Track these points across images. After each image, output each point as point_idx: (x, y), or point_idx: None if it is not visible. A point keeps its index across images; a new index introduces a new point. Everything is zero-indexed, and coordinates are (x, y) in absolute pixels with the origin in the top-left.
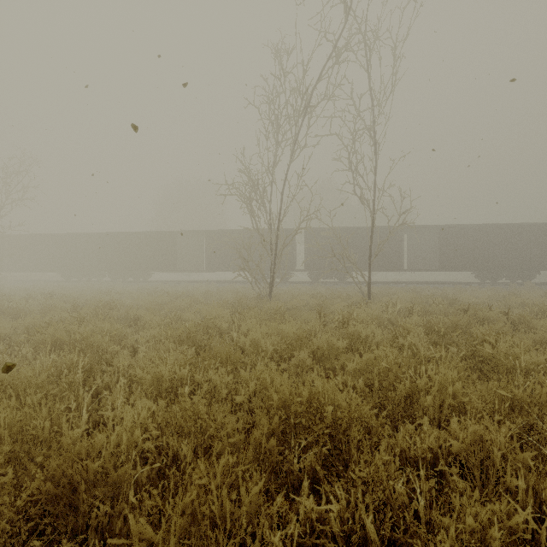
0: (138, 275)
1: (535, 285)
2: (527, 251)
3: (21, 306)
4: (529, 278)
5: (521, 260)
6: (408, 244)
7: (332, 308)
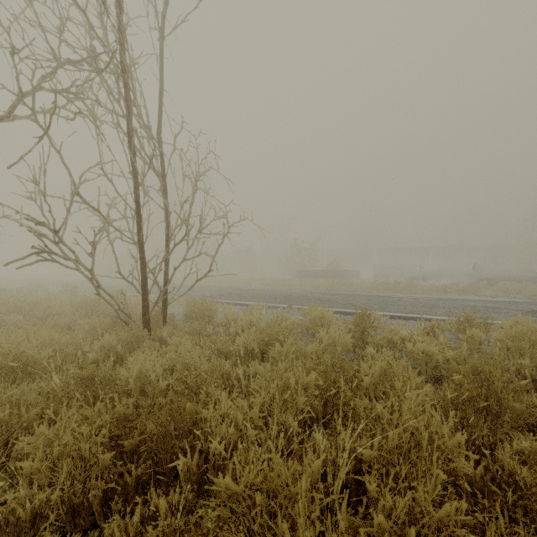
0: None
1: None
2: None
3: None
4: None
5: None
6: None
7: None
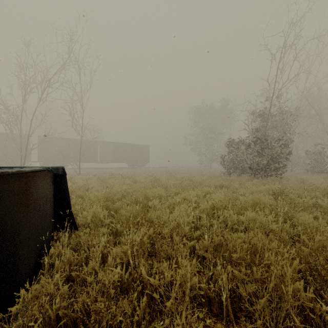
0: None
1: (146, 168)
2: (143, 155)
3: None
4: (144, 165)
5: (141, 158)
6: (100, 149)
7: None
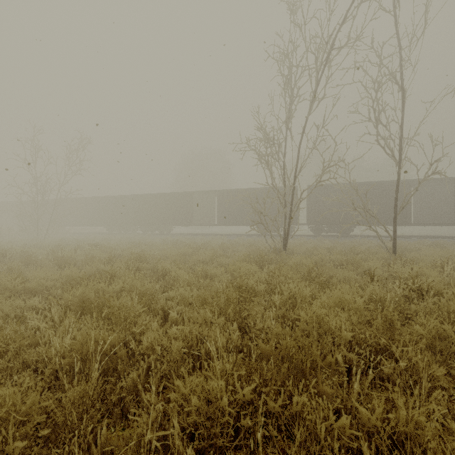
0: (162, 229)
1: None
2: None
3: (67, 256)
4: None
5: None
6: (415, 198)
7: (366, 266)
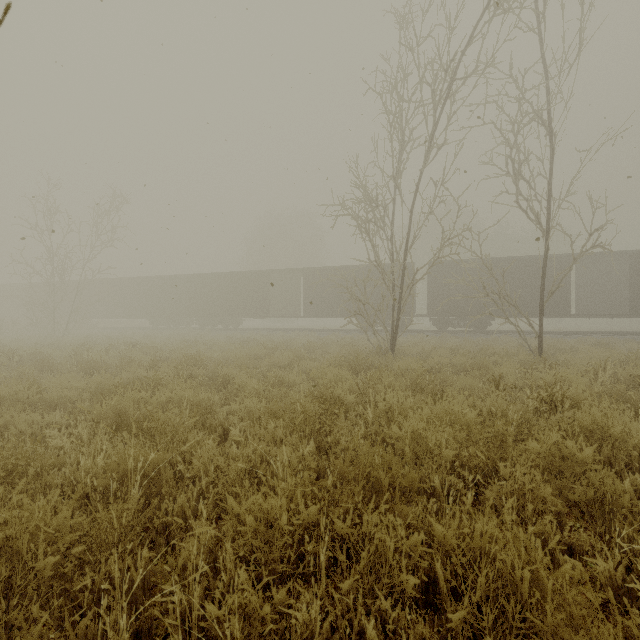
0: (227, 322)
1: None
2: None
3: (96, 359)
4: None
5: None
6: (577, 280)
7: (497, 372)
